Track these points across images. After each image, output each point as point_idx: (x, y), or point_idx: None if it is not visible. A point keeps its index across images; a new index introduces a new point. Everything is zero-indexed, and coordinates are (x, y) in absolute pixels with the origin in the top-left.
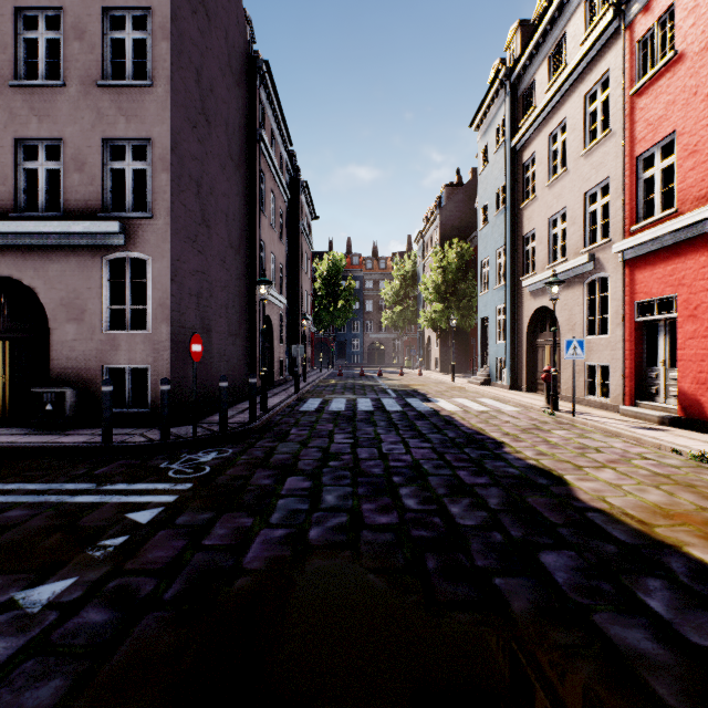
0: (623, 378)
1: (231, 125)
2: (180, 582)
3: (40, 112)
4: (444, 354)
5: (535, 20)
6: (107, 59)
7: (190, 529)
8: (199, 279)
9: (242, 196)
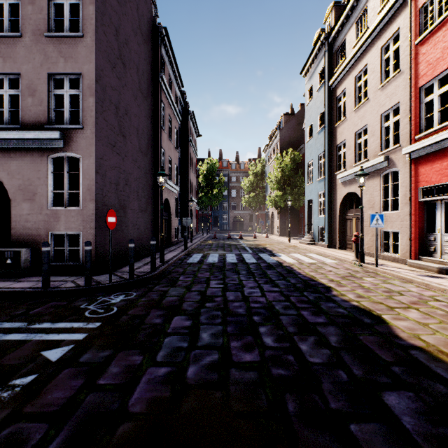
0: (410, 241)
1: (141, 69)
2: (68, 429)
3: (4, 54)
4: (282, 224)
5: (345, 1)
6: (52, 17)
7: (90, 367)
8: (117, 172)
9: (149, 118)
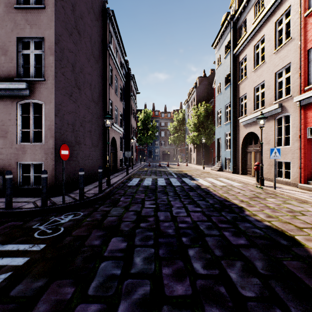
0: (300, 169)
1: (93, 39)
2: None
3: None
4: (198, 156)
5: None
6: None
7: (17, 304)
8: (74, 116)
9: (100, 76)
